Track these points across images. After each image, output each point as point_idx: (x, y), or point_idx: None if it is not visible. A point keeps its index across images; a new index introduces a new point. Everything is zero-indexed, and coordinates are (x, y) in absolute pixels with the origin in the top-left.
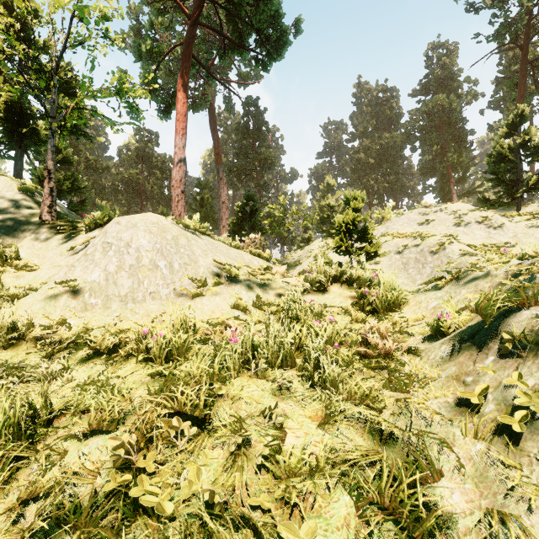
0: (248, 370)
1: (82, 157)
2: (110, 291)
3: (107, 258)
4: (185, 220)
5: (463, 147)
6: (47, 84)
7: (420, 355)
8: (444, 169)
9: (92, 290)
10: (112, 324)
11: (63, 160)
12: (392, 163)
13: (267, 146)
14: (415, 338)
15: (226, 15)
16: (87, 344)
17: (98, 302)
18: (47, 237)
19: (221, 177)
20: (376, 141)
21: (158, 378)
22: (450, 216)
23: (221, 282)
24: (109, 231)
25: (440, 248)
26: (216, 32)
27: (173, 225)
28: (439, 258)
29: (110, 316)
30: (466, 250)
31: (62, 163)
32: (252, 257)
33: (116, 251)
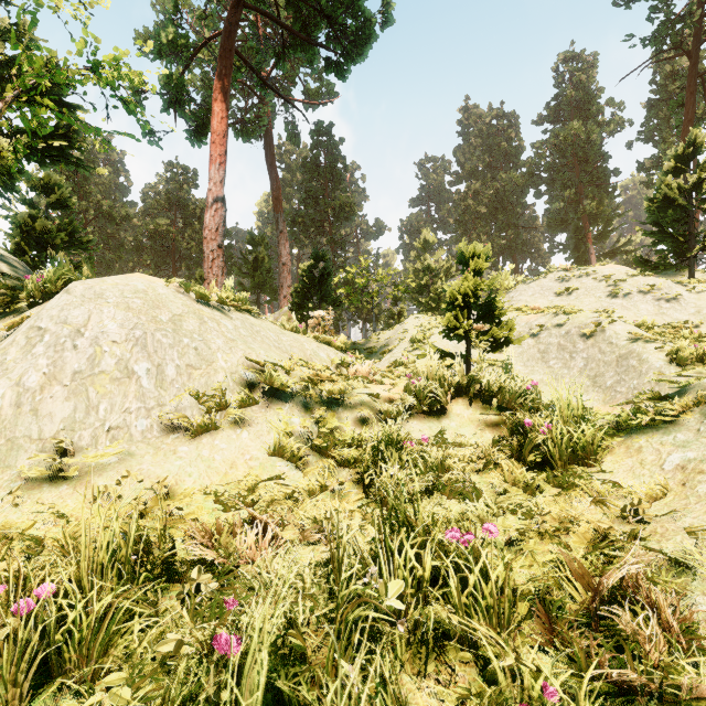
0: None
1: (91, 202)
2: (21, 429)
3: (29, 358)
4: (211, 287)
5: (604, 193)
6: None
7: None
8: (579, 221)
9: None
10: None
11: (57, 203)
12: (509, 213)
13: (344, 189)
14: (704, 581)
15: None
16: None
17: None
18: None
19: (282, 229)
20: (488, 183)
21: None
22: (600, 282)
23: (254, 400)
24: (46, 306)
25: (596, 329)
26: (270, 18)
27: (179, 295)
28: (595, 344)
29: (3, 488)
30: (639, 333)
31: (56, 208)
32: (317, 346)
33: (50, 345)
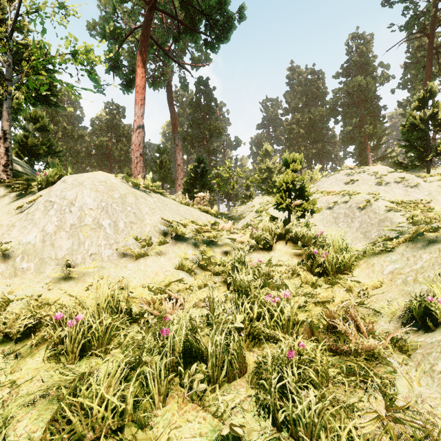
0: (181, 383)
1: (60, 127)
2: (46, 254)
3: (47, 217)
4: (138, 179)
5: (377, 120)
6: (2, 48)
7: (414, 358)
8: (361, 138)
9: (25, 253)
10: (36, 295)
11: (41, 128)
12: (318, 133)
13: (215, 119)
14: (387, 317)
15: (179, 3)
16: (1, 322)
17: (30, 266)
18: (0, 195)
19: (177, 144)
20: (305, 114)
21: (48, 406)
22: (372, 176)
23: (167, 241)
24: (53, 189)
25: (367, 204)
26: (171, 16)
27: (123, 183)
28: (366, 213)
29: (41, 282)
30: (392, 206)
31: (40, 131)
32: (200, 213)
33: (57, 210)
